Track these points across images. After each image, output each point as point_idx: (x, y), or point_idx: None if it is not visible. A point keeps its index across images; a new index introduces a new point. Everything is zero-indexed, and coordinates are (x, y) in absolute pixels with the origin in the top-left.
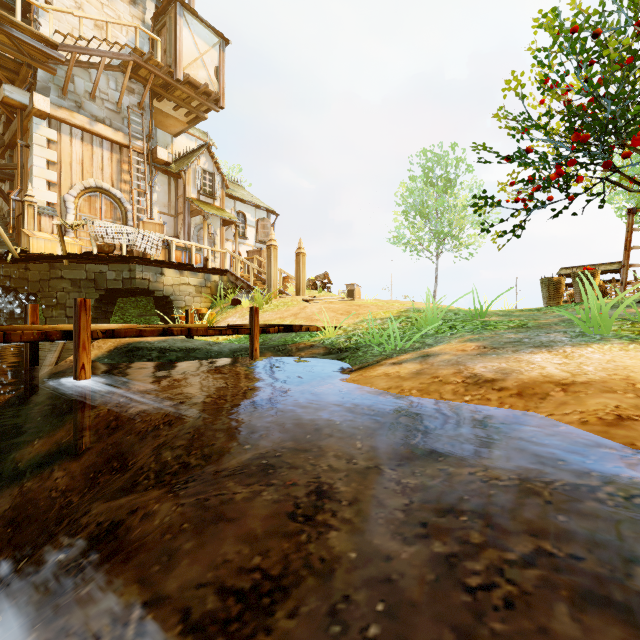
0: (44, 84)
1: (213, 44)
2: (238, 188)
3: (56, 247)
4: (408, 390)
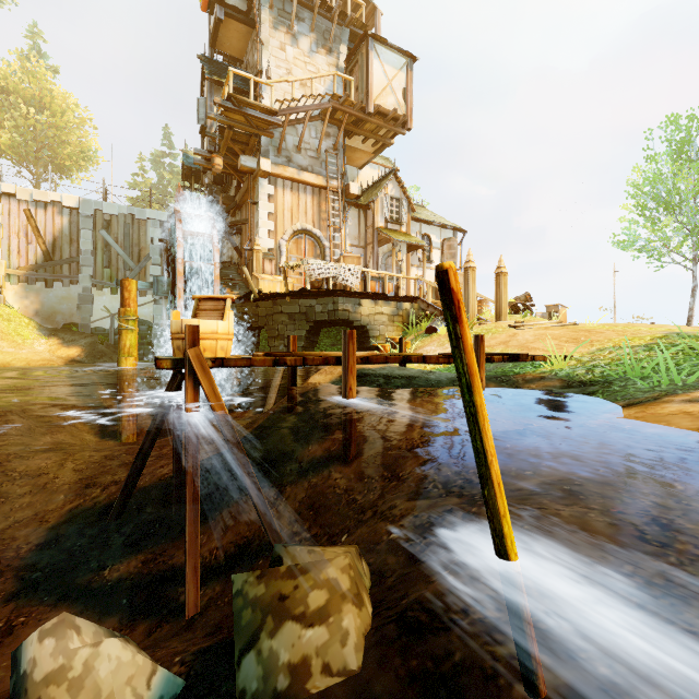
0: (265, 148)
1: (401, 66)
2: (421, 209)
3: (276, 286)
4: None
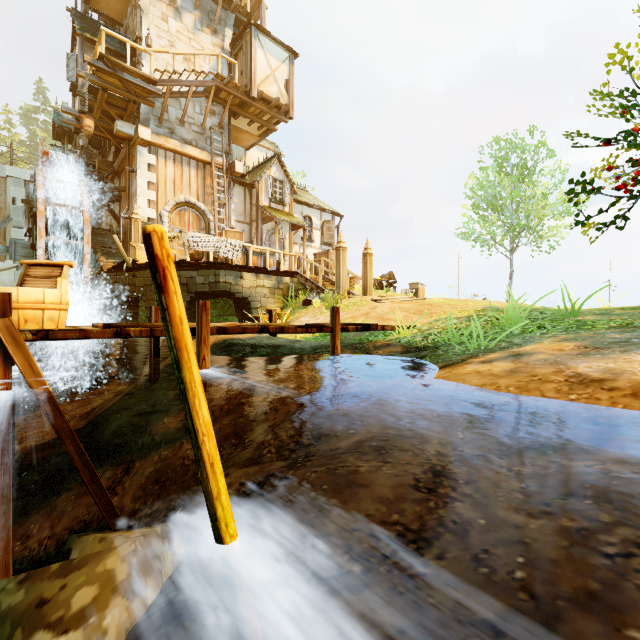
0: (145, 116)
1: (283, 59)
2: (304, 193)
3: None
4: (505, 387)
